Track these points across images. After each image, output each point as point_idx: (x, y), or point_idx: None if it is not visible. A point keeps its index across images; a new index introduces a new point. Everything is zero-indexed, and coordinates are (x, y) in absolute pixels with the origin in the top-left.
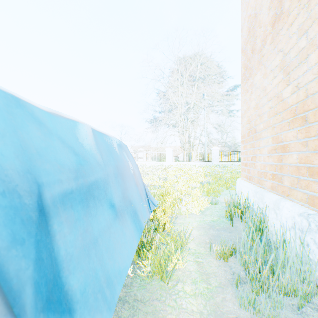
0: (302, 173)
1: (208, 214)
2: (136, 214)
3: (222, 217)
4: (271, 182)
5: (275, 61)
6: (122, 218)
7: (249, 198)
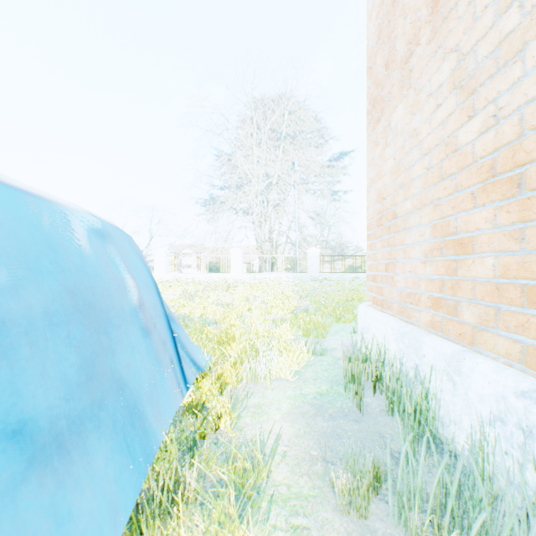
0: (513, 297)
1: (311, 378)
2: (137, 415)
3: (337, 385)
4: (429, 312)
5: (440, 75)
6: (68, 458)
7: (386, 343)
